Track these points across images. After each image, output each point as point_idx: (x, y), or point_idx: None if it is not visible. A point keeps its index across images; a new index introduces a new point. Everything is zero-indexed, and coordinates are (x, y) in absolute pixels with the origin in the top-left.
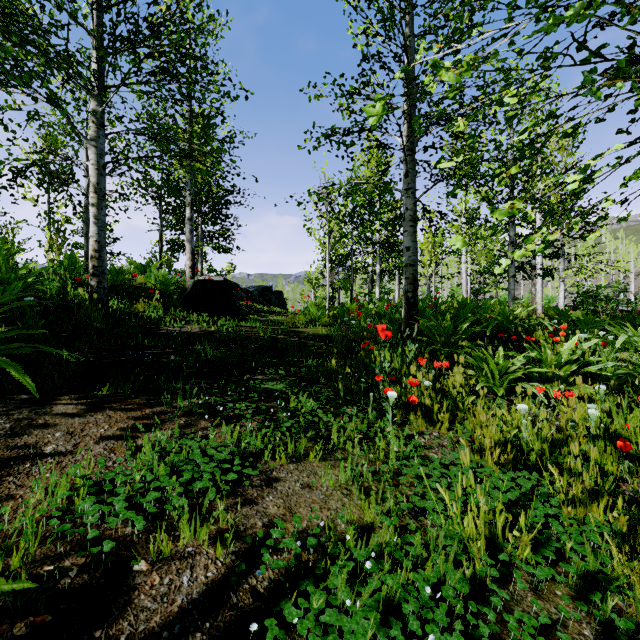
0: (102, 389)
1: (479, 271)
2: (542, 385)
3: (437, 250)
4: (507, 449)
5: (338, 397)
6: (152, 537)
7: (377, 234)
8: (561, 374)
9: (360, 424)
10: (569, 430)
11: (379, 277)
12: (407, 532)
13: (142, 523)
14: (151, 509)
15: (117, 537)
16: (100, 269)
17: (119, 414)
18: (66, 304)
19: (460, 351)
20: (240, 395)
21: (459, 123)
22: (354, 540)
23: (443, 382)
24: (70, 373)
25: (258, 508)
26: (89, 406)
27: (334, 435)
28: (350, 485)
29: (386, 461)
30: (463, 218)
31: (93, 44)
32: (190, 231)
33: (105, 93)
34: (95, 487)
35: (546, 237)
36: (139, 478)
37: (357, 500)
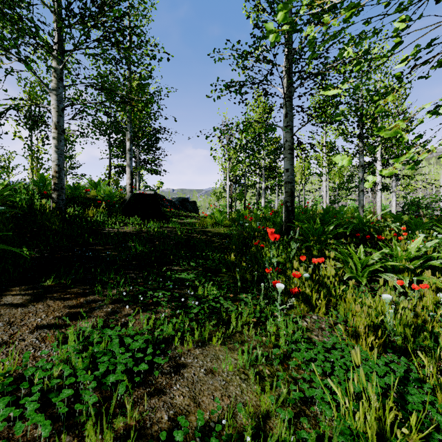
0: (47, 281)
1: (334, 187)
2: (395, 275)
3: (306, 172)
4: (378, 335)
5: (236, 285)
6: (60, 440)
7: (263, 161)
8: (411, 267)
9: (254, 309)
10: (424, 315)
11: (264, 191)
12: (300, 421)
13: (48, 429)
14: (62, 409)
15: (25, 441)
16: (59, 185)
17: (57, 303)
18: (33, 211)
19: (330, 248)
20: (159, 283)
21: (349, 49)
22: (252, 432)
23: (317, 272)
24: (26, 266)
25: (165, 399)
26: (33, 296)
27: (233, 320)
28: (247, 369)
29: (276, 344)
30: (324, 149)
31: (54, 19)
32: (130, 158)
33: (62, 55)
34: (13, 385)
35: (413, 157)
36: (57, 373)
37: (253, 385)
